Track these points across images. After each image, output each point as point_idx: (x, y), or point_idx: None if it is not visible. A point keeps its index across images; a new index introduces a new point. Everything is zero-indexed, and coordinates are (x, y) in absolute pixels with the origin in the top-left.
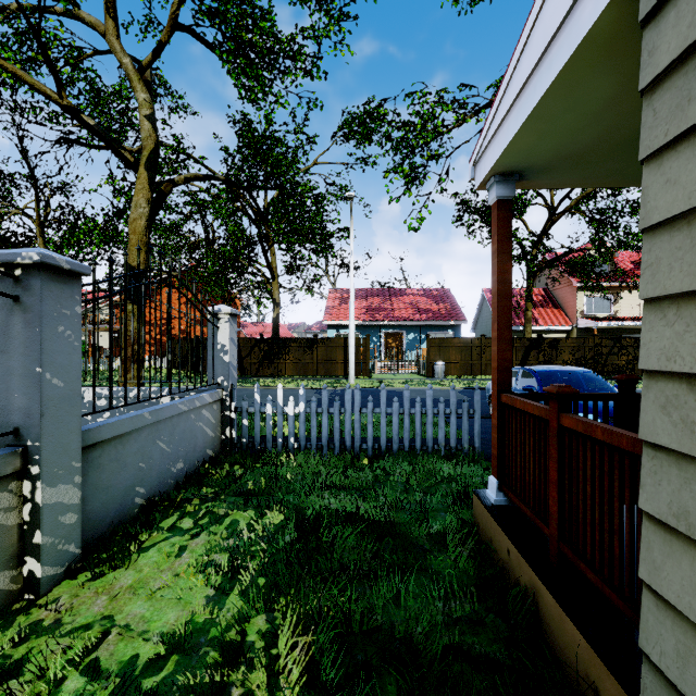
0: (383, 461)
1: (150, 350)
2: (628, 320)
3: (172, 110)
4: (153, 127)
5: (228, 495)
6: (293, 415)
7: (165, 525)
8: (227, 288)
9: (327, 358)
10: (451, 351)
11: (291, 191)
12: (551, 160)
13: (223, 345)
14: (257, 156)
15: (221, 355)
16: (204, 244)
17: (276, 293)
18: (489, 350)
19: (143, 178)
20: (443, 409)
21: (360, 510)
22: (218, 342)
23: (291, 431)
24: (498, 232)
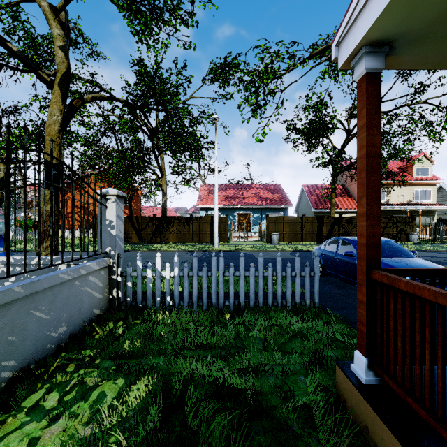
0: (242, 317)
1: (25, 226)
2: (396, 205)
3: (88, 54)
4: (66, 56)
5: (104, 358)
6: (168, 278)
7: (28, 404)
8: (131, 183)
9: (199, 230)
10: (283, 226)
11: (174, 114)
12: (432, 22)
13: (110, 221)
14: (150, 90)
15: (109, 229)
16: (115, 152)
17: (164, 185)
18: (308, 225)
19: (56, 94)
20: (289, 272)
21: (226, 379)
22: (106, 218)
23: (168, 291)
24: (367, 105)
